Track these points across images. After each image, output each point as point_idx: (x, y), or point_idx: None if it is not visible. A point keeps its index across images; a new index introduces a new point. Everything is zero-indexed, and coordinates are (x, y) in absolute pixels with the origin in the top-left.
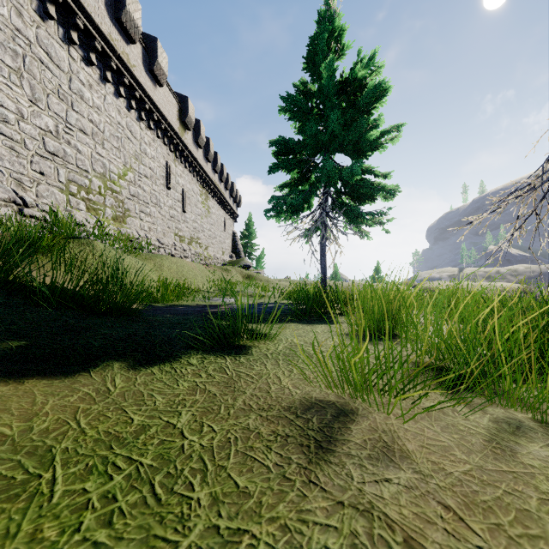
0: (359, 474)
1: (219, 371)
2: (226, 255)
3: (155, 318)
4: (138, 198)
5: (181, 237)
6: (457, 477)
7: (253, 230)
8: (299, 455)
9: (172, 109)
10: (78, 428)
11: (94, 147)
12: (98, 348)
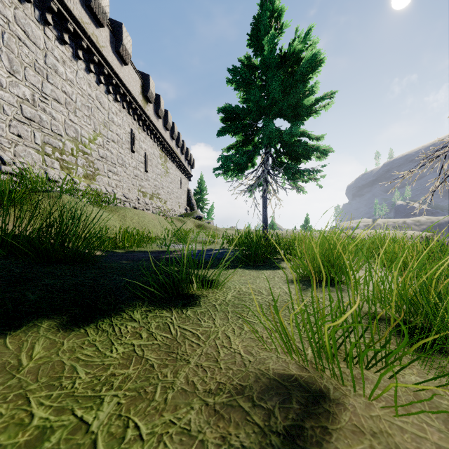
0: None
1: (162, 329)
2: (182, 208)
3: (110, 265)
4: (106, 159)
5: (144, 193)
6: None
7: (204, 187)
8: None
9: (136, 85)
10: None
11: (67, 115)
12: (32, 303)
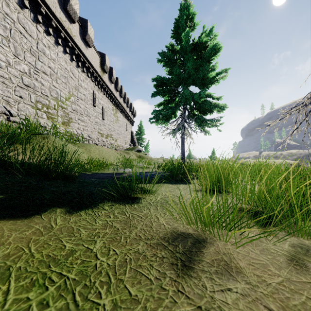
0: (211, 285)
1: (121, 214)
2: (127, 144)
3: (85, 181)
4: (77, 111)
5: (101, 134)
6: (274, 286)
7: (143, 130)
8: (171, 271)
9: (96, 61)
10: (29, 253)
11: (51, 82)
12: (48, 199)
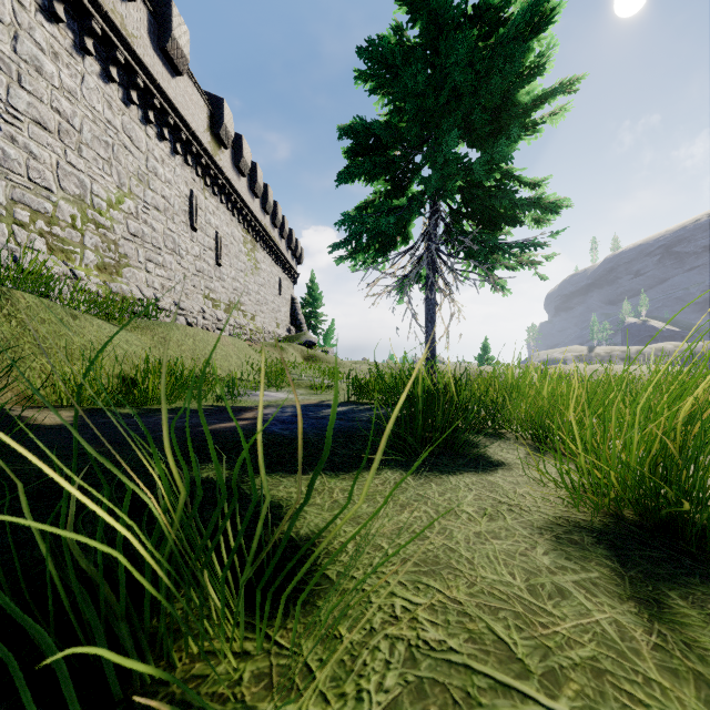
0: None
1: None
2: (283, 328)
3: (23, 467)
4: (143, 240)
5: (214, 300)
6: None
7: (319, 295)
8: None
9: (199, 113)
10: None
11: (63, 154)
12: None
